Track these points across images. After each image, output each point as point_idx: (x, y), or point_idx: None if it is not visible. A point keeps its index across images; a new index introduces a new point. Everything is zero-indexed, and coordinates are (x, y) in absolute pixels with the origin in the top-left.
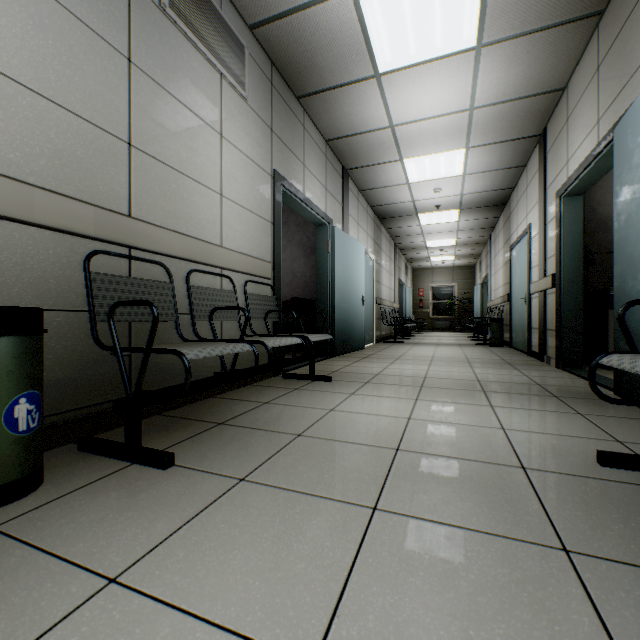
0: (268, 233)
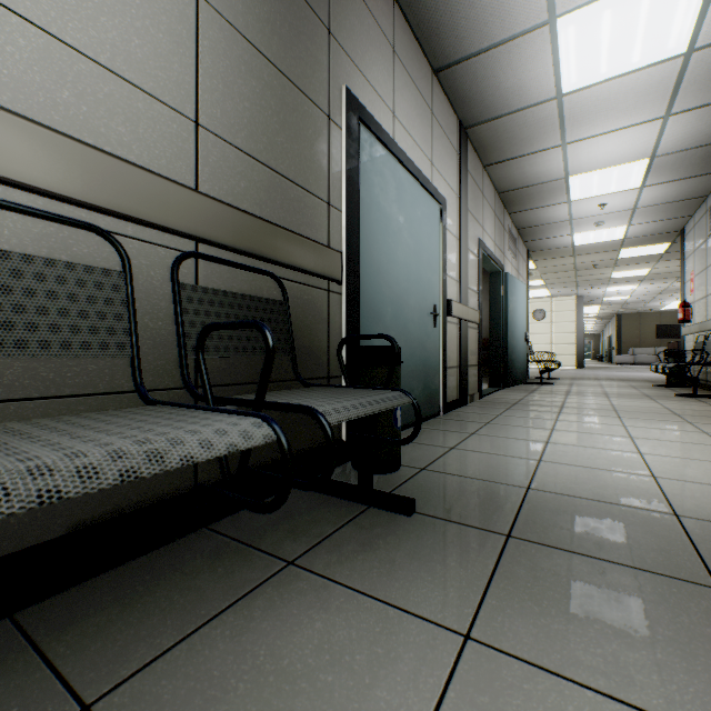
0: None
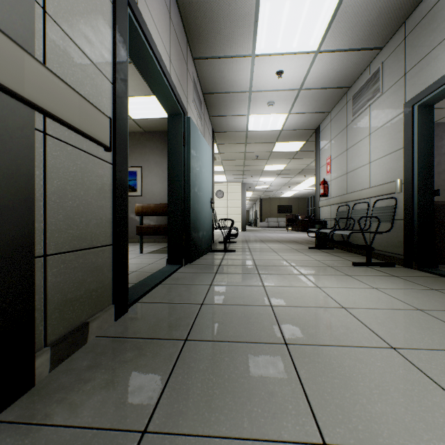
0: (401, 157)
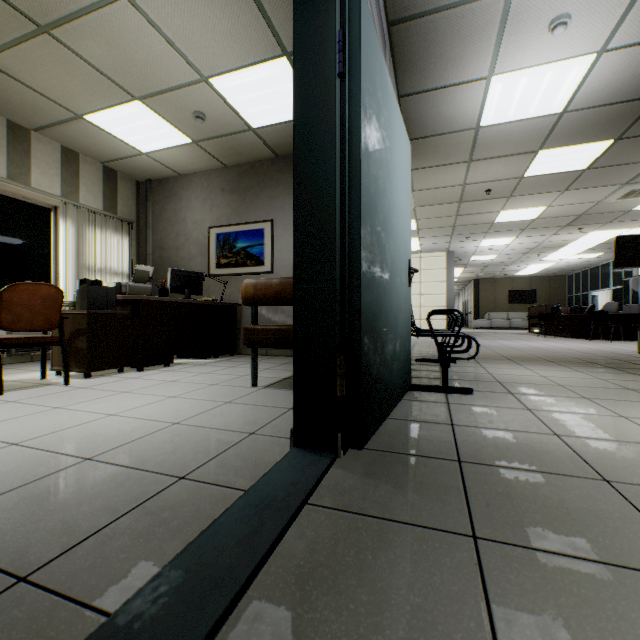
0: None
